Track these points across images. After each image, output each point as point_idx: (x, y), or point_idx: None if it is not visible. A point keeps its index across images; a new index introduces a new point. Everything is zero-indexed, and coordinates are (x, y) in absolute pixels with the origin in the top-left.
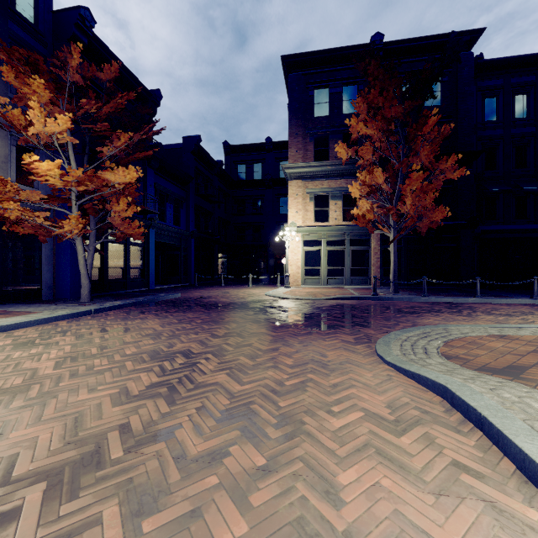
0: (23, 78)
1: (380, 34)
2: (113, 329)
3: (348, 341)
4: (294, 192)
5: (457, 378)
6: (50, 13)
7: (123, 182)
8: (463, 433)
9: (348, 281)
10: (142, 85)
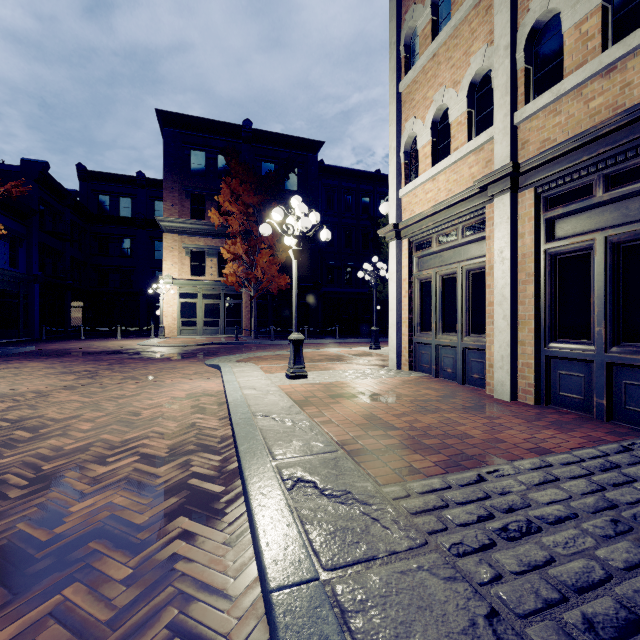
0: None
1: (250, 121)
2: (2, 368)
3: (194, 361)
4: (170, 245)
5: (227, 363)
6: None
7: None
8: (215, 373)
9: (223, 331)
10: None
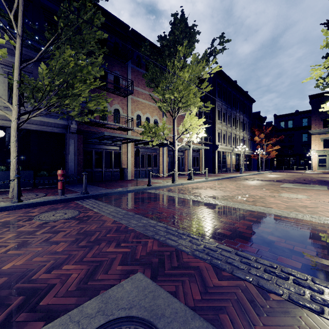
0: (258, 133)
1: None
2: (286, 173)
3: None
4: (314, 139)
5: None
6: (251, 114)
7: (276, 149)
8: None
9: None
10: (263, 118)
